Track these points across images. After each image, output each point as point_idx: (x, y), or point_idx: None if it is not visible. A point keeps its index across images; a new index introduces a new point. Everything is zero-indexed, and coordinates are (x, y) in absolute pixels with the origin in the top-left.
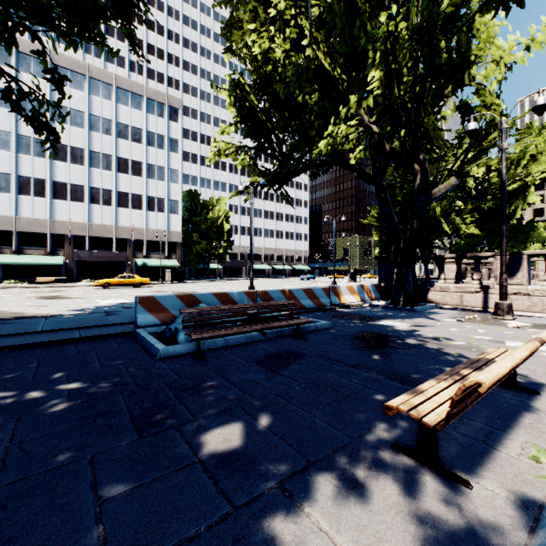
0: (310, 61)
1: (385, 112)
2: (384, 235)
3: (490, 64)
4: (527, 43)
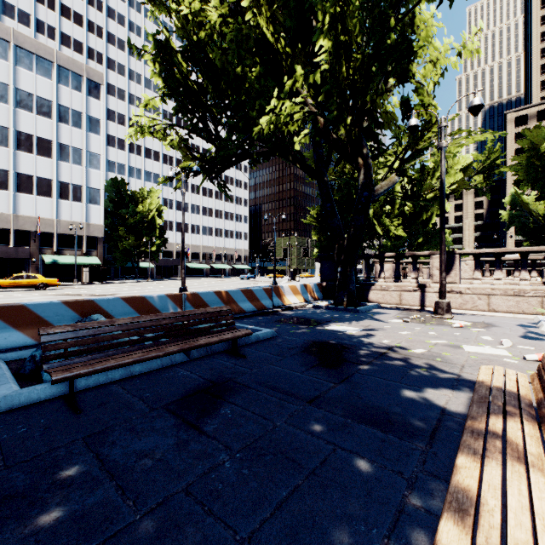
0: (250, 29)
1: (332, 93)
2: (322, 234)
3: (428, 63)
4: (460, 49)
